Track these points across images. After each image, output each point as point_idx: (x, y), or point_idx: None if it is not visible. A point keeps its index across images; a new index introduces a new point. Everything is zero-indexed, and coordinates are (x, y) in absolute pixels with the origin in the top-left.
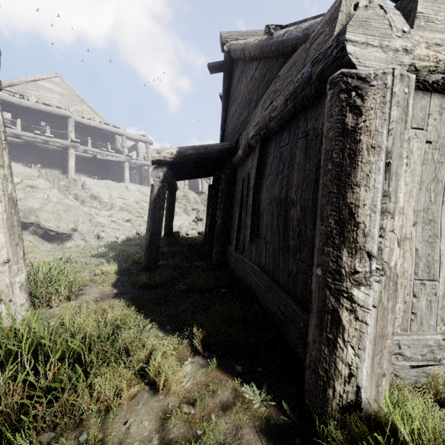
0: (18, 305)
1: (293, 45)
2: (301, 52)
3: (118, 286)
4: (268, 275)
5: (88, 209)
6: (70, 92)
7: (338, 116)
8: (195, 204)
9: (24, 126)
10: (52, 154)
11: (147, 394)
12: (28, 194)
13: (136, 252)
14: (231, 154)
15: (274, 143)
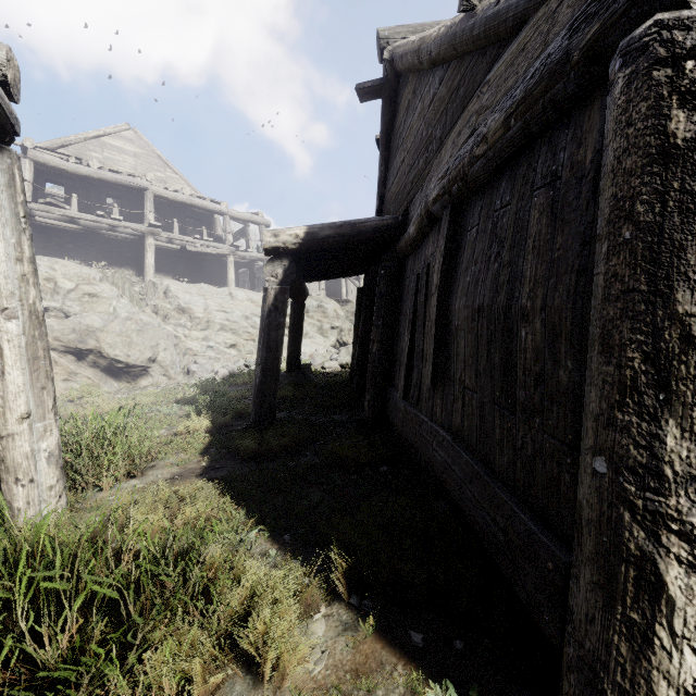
0: (44, 488)
1: (520, 15)
2: (537, 23)
3: (210, 454)
4: (467, 450)
5: (173, 329)
6: (148, 152)
7: (650, 119)
8: (336, 320)
9: (83, 205)
10: (122, 245)
11: (241, 684)
12: (87, 306)
13: (243, 396)
14: (395, 234)
15: (478, 206)
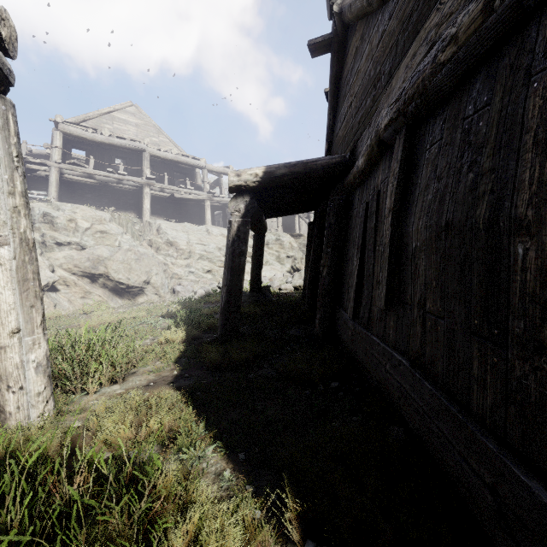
0: (33, 394)
1: None
2: None
3: (182, 363)
4: (430, 379)
5: (163, 258)
6: (146, 122)
7: None
8: (291, 250)
9: (98, 164)
10: (127, 194)
11: None
12: (99, 241)
13: (214, 311)
14: (343, 171)
15: (440, 120)
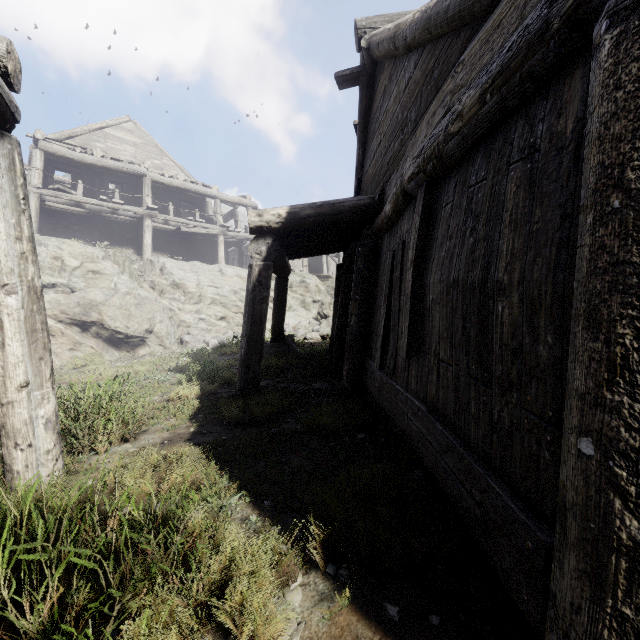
0: (42, 452)
1: None
2: None
3: (198, 420)
4: (442, 422)
5: (169, 302)
6: (146, 142)
7: None
8: (318, 294)
9: (88, 190)
10: (123, 227)
11: None
12: (90, 282)
13: (231, 364)
14: (372, 213)
15: (453, 183)
